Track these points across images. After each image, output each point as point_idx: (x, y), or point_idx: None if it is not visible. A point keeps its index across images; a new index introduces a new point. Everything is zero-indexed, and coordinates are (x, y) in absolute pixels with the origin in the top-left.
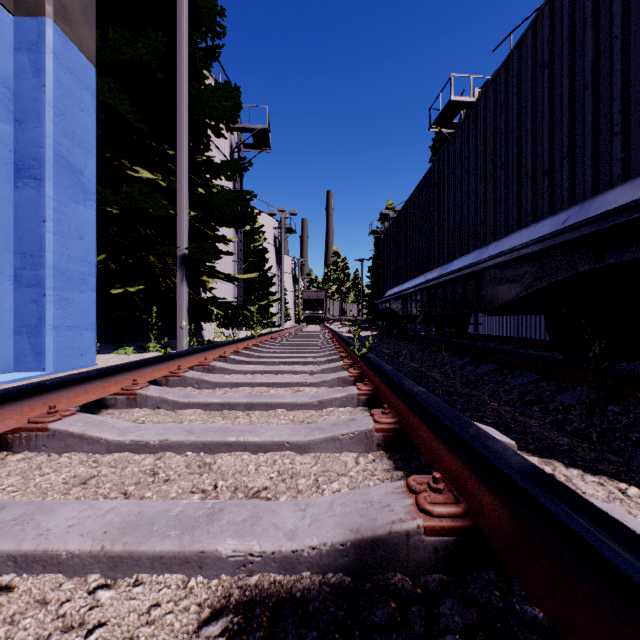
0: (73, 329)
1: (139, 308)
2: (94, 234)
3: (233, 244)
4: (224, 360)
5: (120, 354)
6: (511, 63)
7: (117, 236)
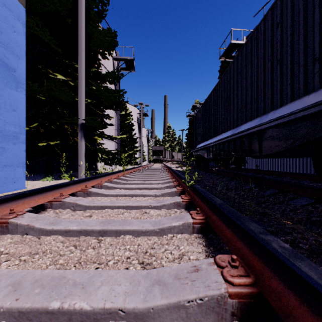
0: (8, 166)
1: (58, 154)
2: (24, 109)
3: (115, 120)
4: (100, 186)
5: (44, 181)
6: None
7: (47, 114)
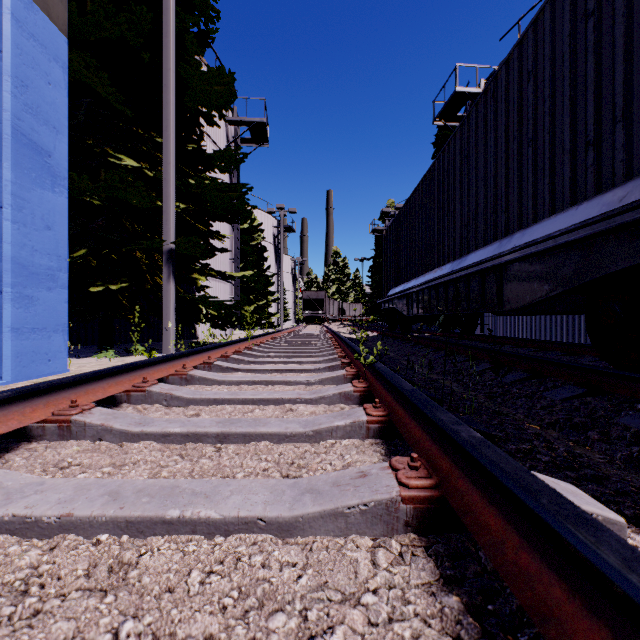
0: (38, 331)
1: (123, 308)
2: (65, 224)
3: (230, 242)
4: (208, 367)
5: (99, 358)
6: (541, 21)
7: (102, 230)
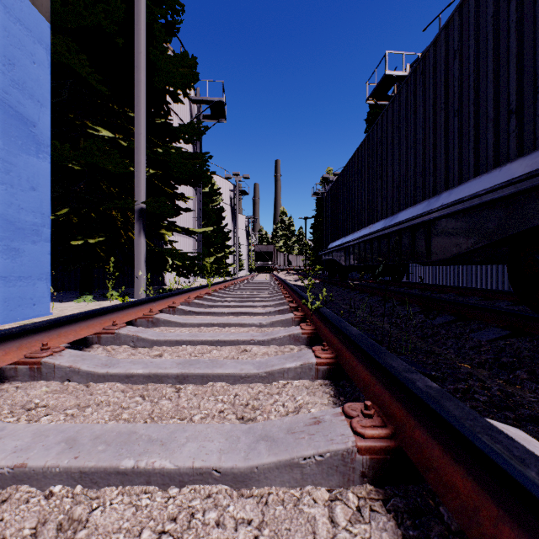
0: (24, 279)
1: (101, 259)
2: (48, 186)
3: (193, 203)
4: (173, 310)
5: (79, 302)
6: (466, 5)
7: (82, 192)
